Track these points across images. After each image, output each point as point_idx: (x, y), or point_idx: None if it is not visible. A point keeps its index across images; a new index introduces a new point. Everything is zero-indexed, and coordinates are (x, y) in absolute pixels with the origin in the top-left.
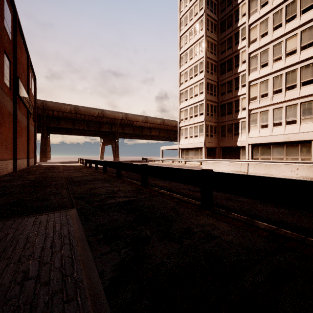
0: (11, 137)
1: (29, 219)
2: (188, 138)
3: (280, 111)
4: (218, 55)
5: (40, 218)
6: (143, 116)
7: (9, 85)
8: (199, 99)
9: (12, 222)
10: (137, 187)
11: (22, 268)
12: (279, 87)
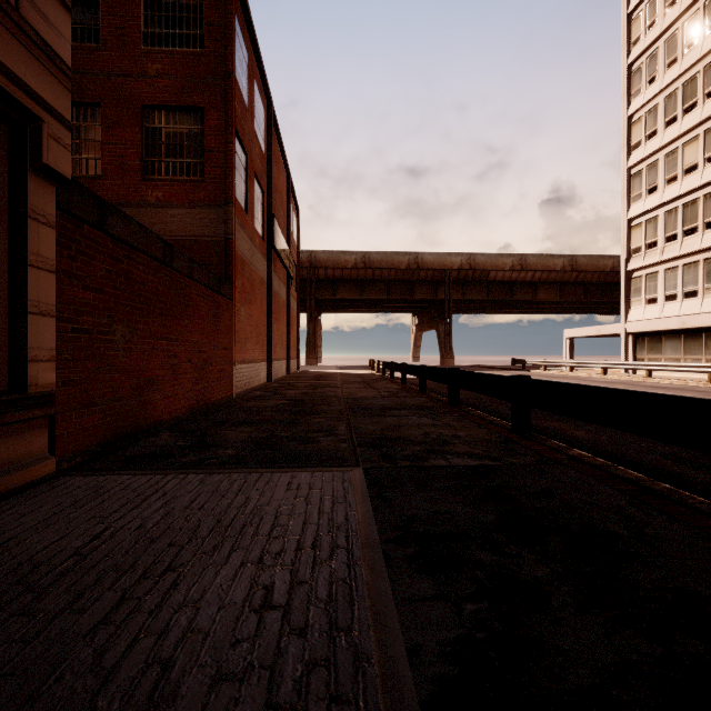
0: (263, 322)
1: (281, 477)
2: (657, 302)
3: None
4: None
5: (299, 477)
6: (514, 254)
7: (261, 233)
8: (702, 179)
9: (257, 476)
10: (501, 433)
11: (263, 577)
12: None
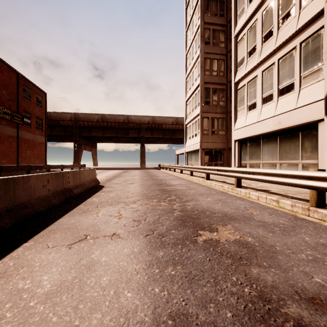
0: None
1: None
2: (190, 138)
3: (271, 72)
4: (227, 15)
5: None
6: (173, 117)
7: None
8: (197, 84)
9: None
10: None
11: None
12: (269, 27)
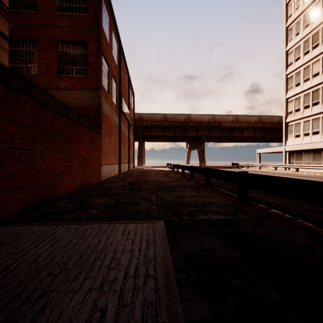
0: (117, 145)
1: (120, 226)
2: (300, 137)
3: None
4: None
5: (130, 227)
6: (233, 115)
7: (115, 103)
8: (321, 79)
9: (107, 226)
10: (233, 200)
11: (101, 301)
12: None
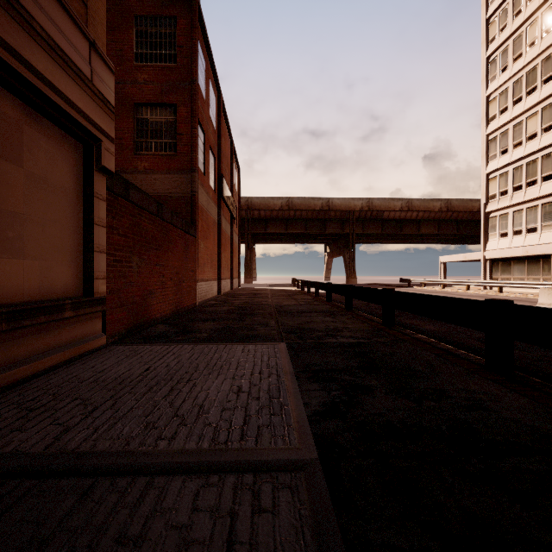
0: (215, 251)
1: (238, 346)
2: (508, 236)
3: None
4: None
5: (249, 347)
6: (402, 199)
7: (213, 187)
8: (540, 144)
9: (224, 346)
10: (376, 326)
11: (236, 383)
12: None
